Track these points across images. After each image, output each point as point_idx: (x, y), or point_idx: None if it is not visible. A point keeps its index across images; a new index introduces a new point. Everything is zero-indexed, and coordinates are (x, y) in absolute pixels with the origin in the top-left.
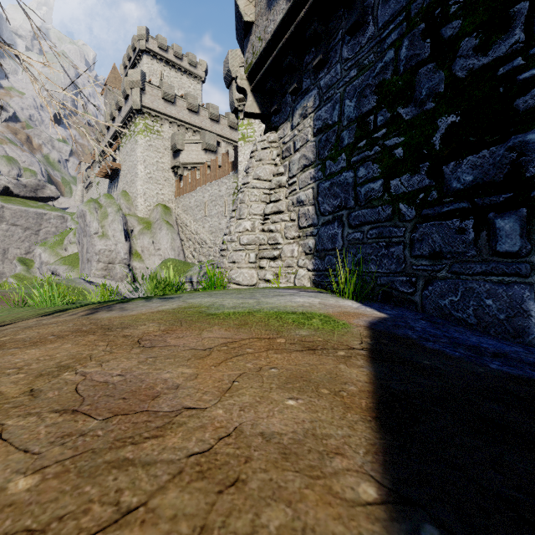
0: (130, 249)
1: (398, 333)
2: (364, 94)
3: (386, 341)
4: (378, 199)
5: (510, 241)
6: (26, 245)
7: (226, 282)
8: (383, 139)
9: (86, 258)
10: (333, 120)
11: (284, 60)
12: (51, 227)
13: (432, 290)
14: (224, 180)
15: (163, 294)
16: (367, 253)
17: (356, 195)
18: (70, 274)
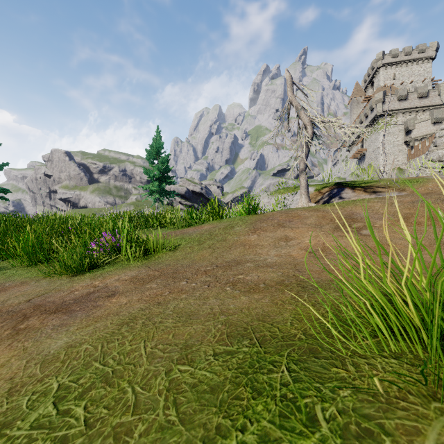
0: None
1: None
2: None
3: None
4: None
5: None
6: None
7: None
8: None
9: None
10: None
11: None
12: None
13: None
14: None
15: None
16: None
17: None
18: None
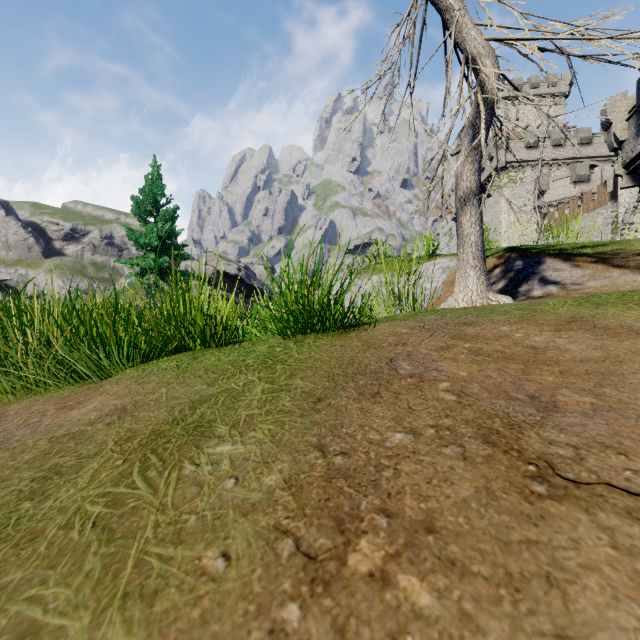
0: None
1: None
2: None
3: None
4: None
5: None
6: None
7: None
8: None
9: None
10: None
11: None
12: None
13: None
14: (600, 211)
15: None
16: None
17: None
18: None
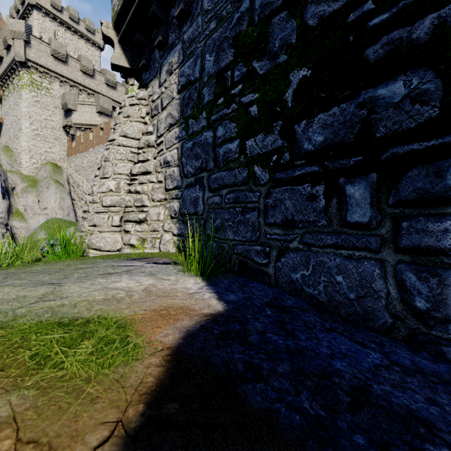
0: (10, 208)
1: (216, 363)
2: (223, 47)
3: (176, 406)
4: (235, 161)
5: (360, 210)
6: None
7: (85, 247)
8: (239, 95)
9: None
10: (195, 76)
11: (149, 9)
12: None
13: (285, 262)
14: None
15: None
16: (225, 219)
17: (215, 156)
18: None
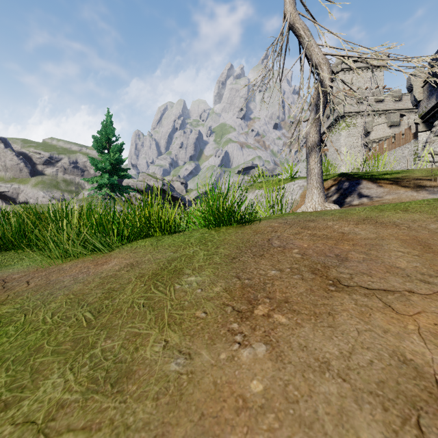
0: None
1: None
2: None
3: None
4: None
5: None
6: None
7: None
8: None
9: None
10: None
11: (436, 115)
12: None
13: None
14: (406, 146)
15: None
16: None
17: None
18: None
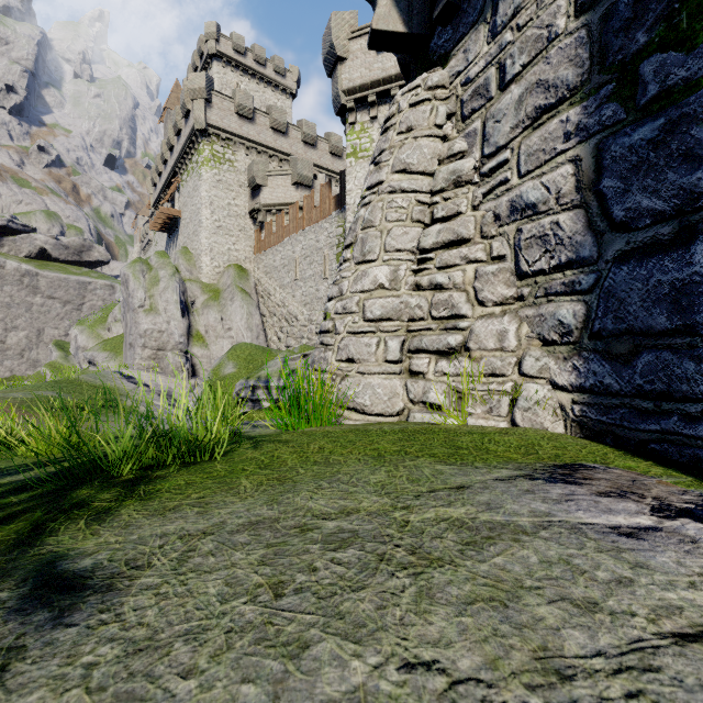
0: (189, 329)
1: None
2: None
3: None
4: None
5: None
6: (66, 324)
7: (332, 404)
8: None
9: (128, 342)
10: None
11: None
12: (97, 300)
13: None
14: (323, 225)
15: (157, 463)
16: None
17: None
18: (111, 364)
